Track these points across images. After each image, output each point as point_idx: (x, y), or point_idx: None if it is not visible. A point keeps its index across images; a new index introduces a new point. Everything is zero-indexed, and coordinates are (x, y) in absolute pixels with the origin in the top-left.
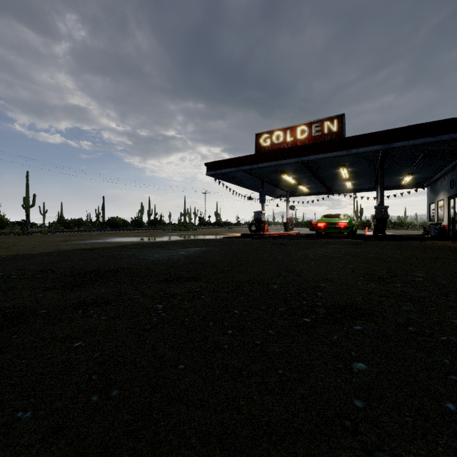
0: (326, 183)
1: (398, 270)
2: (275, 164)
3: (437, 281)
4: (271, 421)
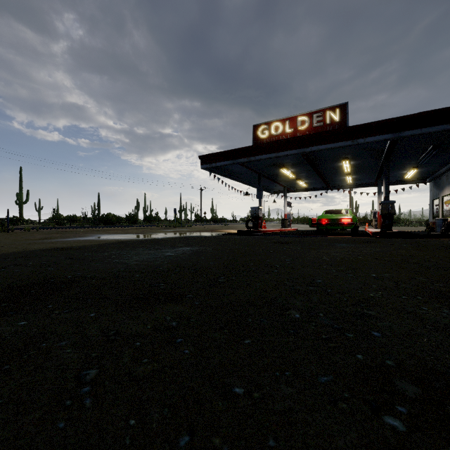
0: (326, 178)
1: None
2: (274, 156)
3: None
4: None
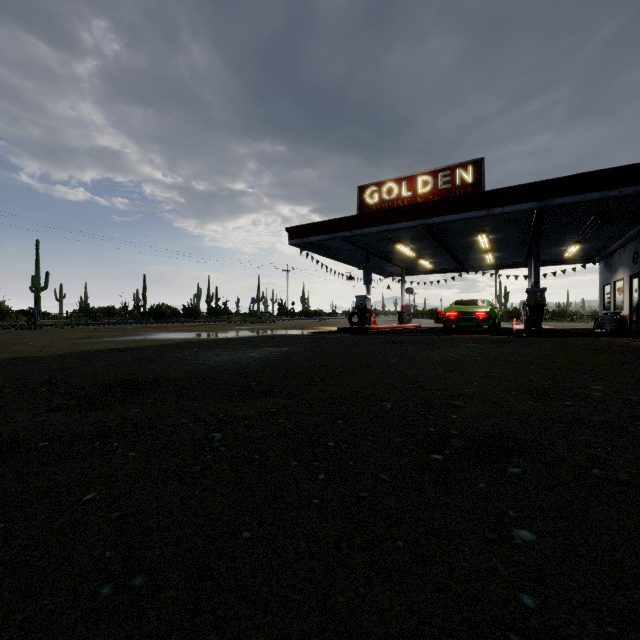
0: (458, 257)
1: (566, 380)
2: (386, 229)
3: (625, 397)
4: (389, 633)
